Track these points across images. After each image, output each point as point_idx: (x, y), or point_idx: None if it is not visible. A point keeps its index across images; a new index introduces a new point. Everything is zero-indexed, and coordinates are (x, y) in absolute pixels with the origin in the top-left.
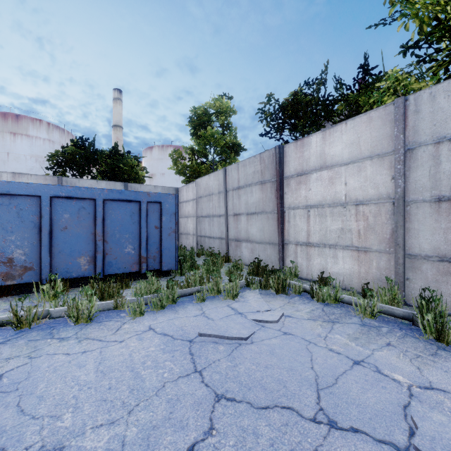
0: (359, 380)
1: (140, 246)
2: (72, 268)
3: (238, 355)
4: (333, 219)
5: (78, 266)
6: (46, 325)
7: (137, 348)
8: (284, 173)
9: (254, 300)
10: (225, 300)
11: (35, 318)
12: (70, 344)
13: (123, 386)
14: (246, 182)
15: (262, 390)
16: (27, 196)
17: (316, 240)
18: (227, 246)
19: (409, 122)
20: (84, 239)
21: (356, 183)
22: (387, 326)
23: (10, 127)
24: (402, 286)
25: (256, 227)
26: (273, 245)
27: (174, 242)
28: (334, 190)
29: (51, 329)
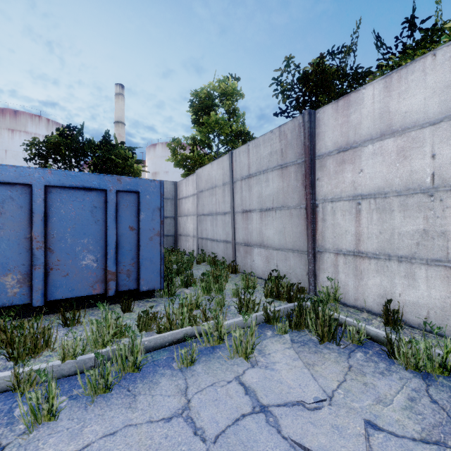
0: None
1: (106, 257)
2: None
3: None
4: (407, 215)
5: (2, 289)
6: None
7: None
8: (316, 150)
9: (286, 364)
10: (232, 360)
11: None
12: None
13: None
14: (259, 167)
15: None
16: None
17: (372, 248)
18: (234, 251)
19: None
20: (12, 247)
21: None
22: None
23: (8, 124)
24: None
25: (273, 228)
26: (299, 253)
27: (158, 250)
28: (408, 168)
29: None
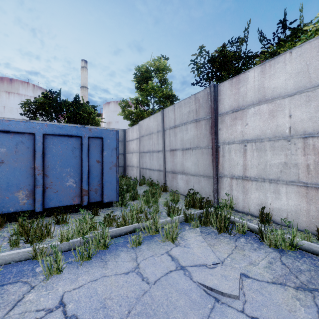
0: None
1: (81, 180)
2: (10, 203)
3: None
4: (274, 153)
5: (16, 201)
6: None
7: None
8: (218, 110)
9: (197, 245)
10: (164, 243)
11: None
12: None
13: None
14: (181, 121)
15: None
16: None
17: (253, 174)
18: (165, 177)
19: None
20: (22, 174)
21: (304, 114)
22: None
23: (6, 88)
24: None
25: (190, 161)
26: (208, 178)
27: (115, 175)
28: (275, 123)
29: None
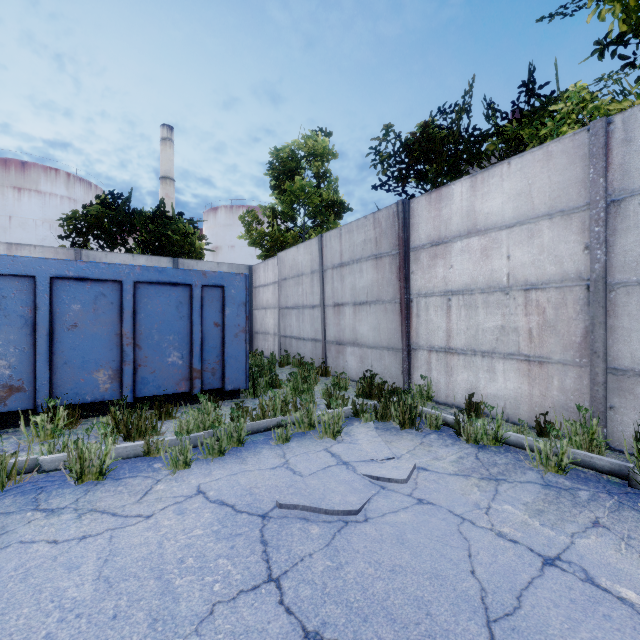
0: (559, 601)
1: (191, 354)
2: (86, 388)
3: (343, 545)
4: (488, 312)
5: (95, 385)
6: (31, 484)
7: (174, 530)
8: (410, 241)
9: (367, 440)
10: (322, 440)
11: (13, 474)
12: (62, 523)
13: (139, 612)
14: (352, 256)
15: (388, 621)
16: (13, 277)
17: (460, 344)
18: (325, 351)
19: (613, 159)
20: (104, 344)
21: (525, 256)
22: (587, 488)
23: (14, 180)
24: (603, 419)
25: (367, 324)
26: (394, 351)
27: (243, 347)
28: (490, 267)
29: (37, 492)
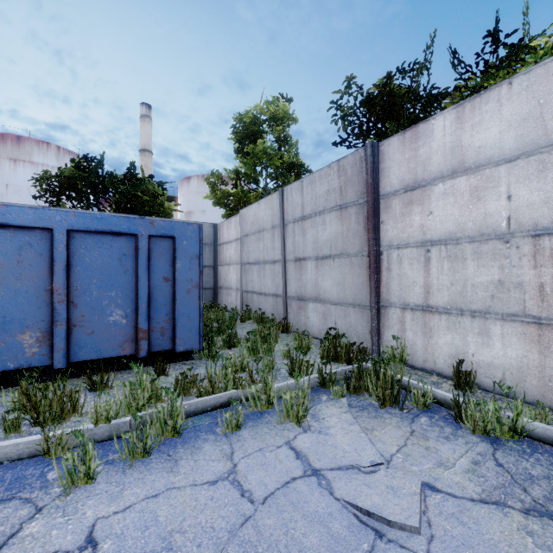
0: None
1: (137, 312)
2: (7, 353)
3: None
4: (480, 264)
5: (19, 349)
6: None
7: None
8: (380, 188)
9: (342, 429)
10: (282, 425)
11: None
12: None
13: None
14: (314, 208)
15: None
16: None
17: (442, 302)
18: (286, 307)
19: None
20: (30, 301)
21: (534, 194)
22: None
23: (10, 152)
24: None
25: (331, 279)
26: (361, 308)
27: (197, 304)
28: (482, 211)
29: None
